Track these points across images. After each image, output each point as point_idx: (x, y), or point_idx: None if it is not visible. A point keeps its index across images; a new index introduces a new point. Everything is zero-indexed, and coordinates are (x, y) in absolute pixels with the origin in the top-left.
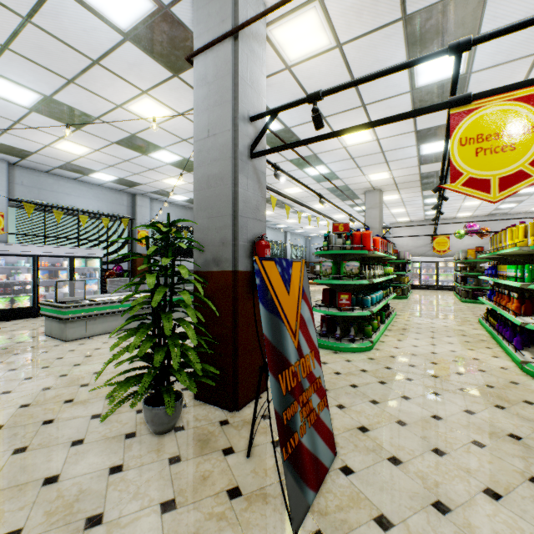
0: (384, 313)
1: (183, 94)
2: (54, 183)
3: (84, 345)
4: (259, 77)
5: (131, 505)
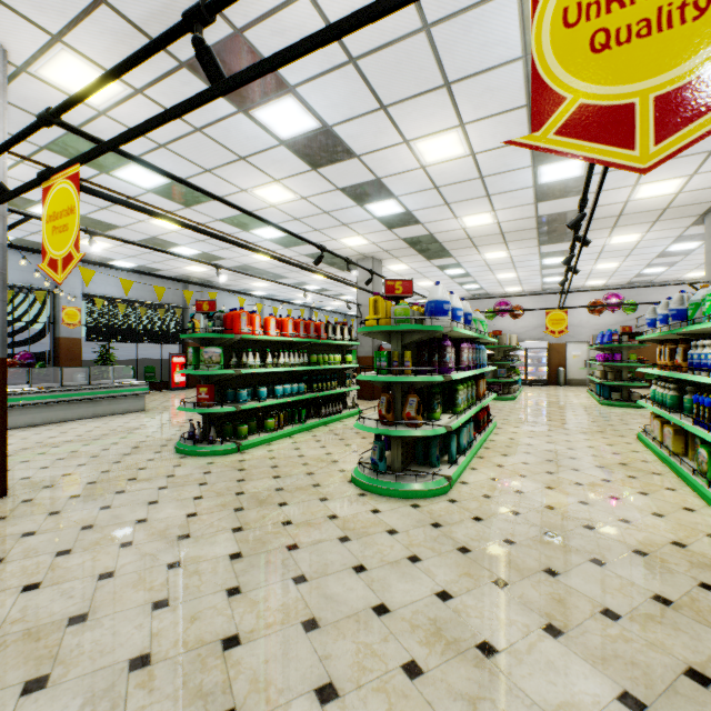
0: (304, 410)
1: None
2: None
3: None
4: None
5: None
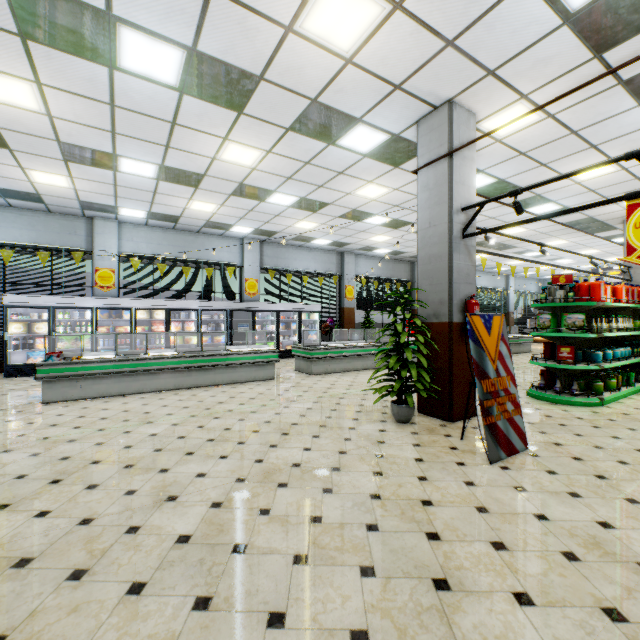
0: (632, 374)
1: (400, 177)
2: (286, 251)
3: (325, 378)
4: (469, 173)
5: (396, 441)
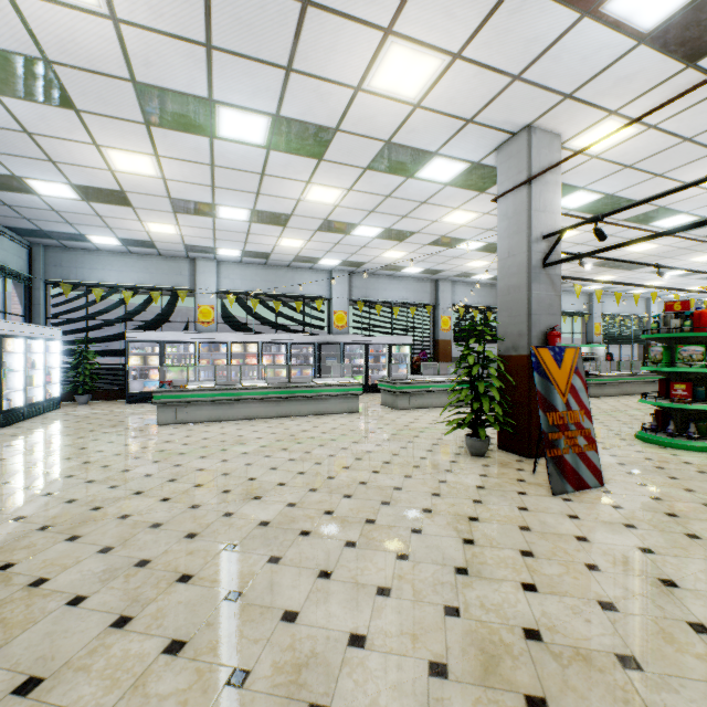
0: None
1: (488, 201)
2: (375, 282)
3: (410, 413)
4: (553, 198)
5: (464, 471)
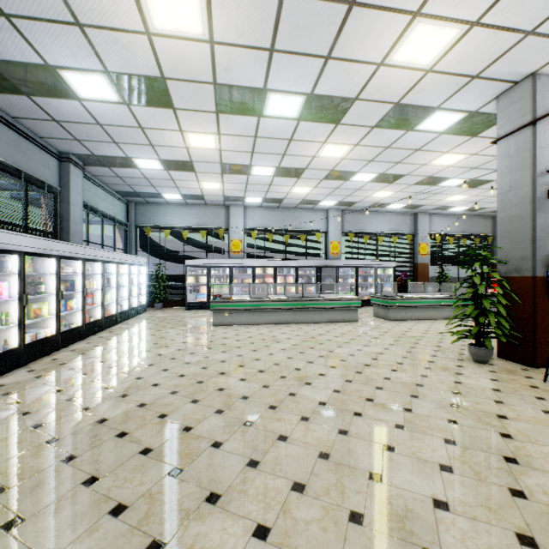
0: None
1: (478, 143)
2: (363, 217)
3: (402, 324)
4: None
5: (473, 375)
